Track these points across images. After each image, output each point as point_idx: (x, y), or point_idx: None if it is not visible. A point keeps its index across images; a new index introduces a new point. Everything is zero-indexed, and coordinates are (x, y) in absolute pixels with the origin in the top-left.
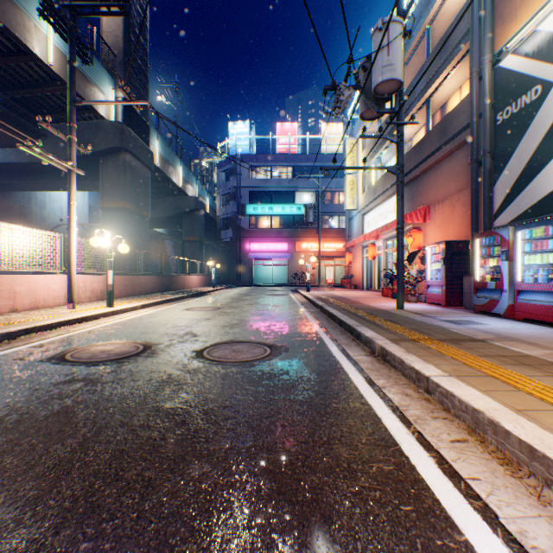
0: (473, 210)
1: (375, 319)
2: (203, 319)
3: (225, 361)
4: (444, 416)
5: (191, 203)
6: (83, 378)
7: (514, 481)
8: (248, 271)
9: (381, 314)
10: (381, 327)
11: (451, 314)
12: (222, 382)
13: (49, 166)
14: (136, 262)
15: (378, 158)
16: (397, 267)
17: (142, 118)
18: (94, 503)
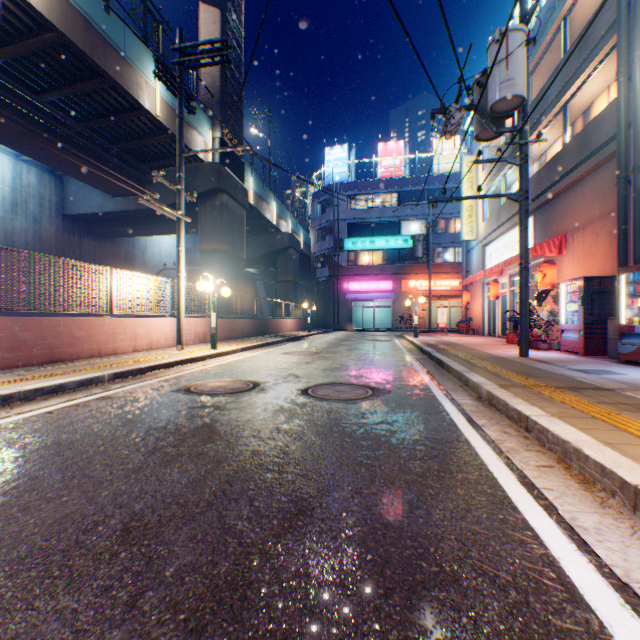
0: (620, 239)
1: (488, 366)
2: (302, 362)
3: (328, 398)
4: (538, 449)
5: (284, 240)
6: (211, 405)
7: (584, 493)
8: (346, 314)
9: (497, 362)
10: (493, 373)
11: (587, 363)
12: (328, 414)
13: (153, 212)
14: (232, 305)
15: (502, 178)
16: (519, 308)
17: (237, 156)
18: (249, 474)
